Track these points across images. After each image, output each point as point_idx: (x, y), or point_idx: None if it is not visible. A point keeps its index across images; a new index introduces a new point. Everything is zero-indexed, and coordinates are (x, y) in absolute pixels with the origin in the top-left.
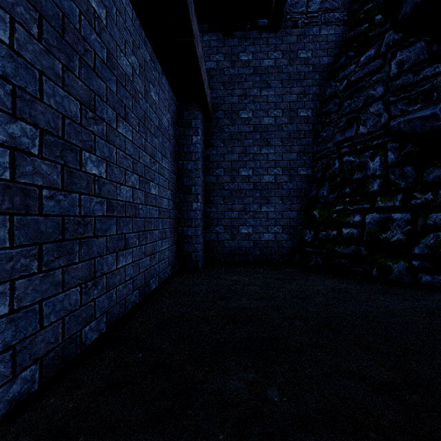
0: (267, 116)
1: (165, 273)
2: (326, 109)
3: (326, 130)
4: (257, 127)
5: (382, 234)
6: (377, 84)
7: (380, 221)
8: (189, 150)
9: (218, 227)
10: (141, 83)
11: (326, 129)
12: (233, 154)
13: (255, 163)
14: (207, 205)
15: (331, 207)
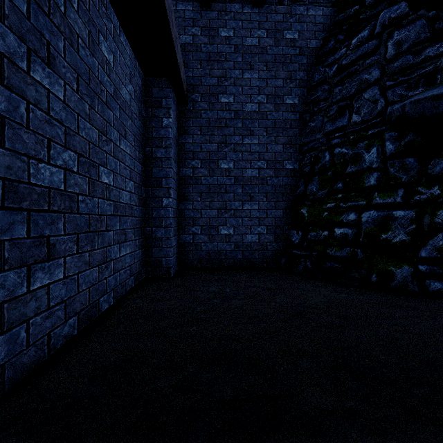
0: (250, 101)
1: (124, 285)
2: (314, 97)
3: (314, 120)
4: (239, 114)
5: (382, 235)
6: (372, 67)
7: (379, 220)
8: (159, 135)
9: (195, 227)
10: (83, 24)
11: (314, 118)
12: (212, 144)
13: (237, 155)
14: (181, 202)
15: (322, 205)
